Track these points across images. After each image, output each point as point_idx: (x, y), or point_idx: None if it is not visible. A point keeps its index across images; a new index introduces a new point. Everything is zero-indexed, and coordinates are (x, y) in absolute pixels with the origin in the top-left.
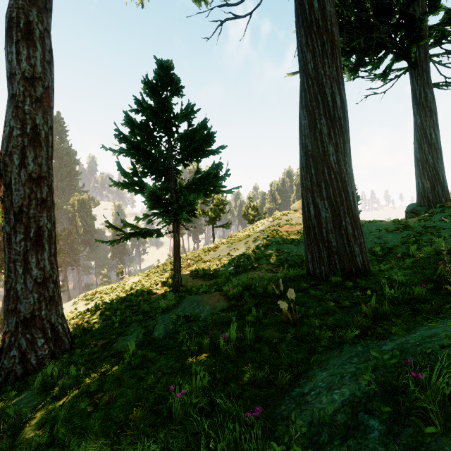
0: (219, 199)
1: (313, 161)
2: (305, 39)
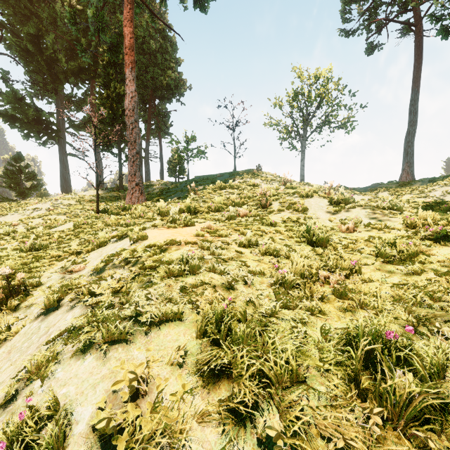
0: (42, 192)
1: (62, 187)
2: (60, 163)
